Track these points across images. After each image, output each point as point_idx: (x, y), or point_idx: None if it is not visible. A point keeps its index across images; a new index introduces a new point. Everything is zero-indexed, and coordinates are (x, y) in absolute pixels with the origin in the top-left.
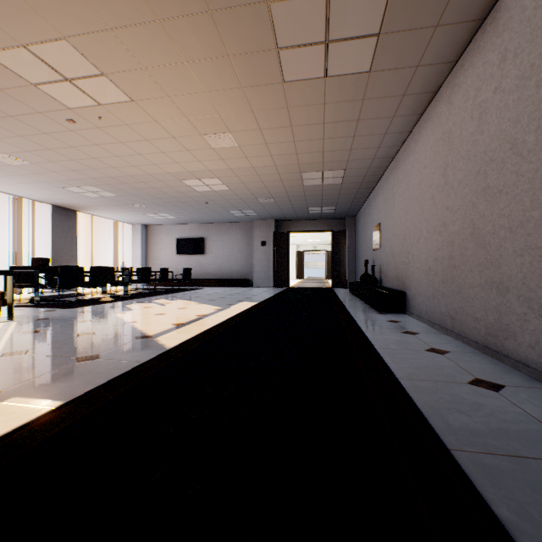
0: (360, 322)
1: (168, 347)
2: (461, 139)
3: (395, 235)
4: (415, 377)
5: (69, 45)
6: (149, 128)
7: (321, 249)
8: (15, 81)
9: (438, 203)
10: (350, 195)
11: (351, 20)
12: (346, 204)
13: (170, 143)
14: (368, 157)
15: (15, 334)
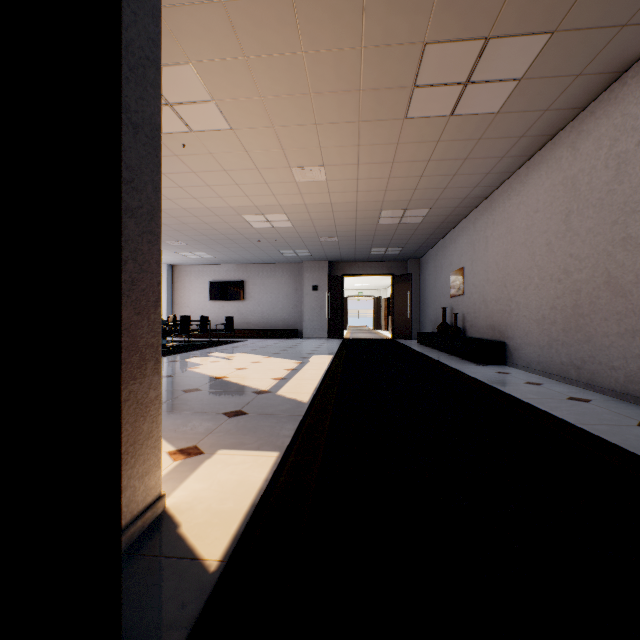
0: (470, 374)
1: (305, 401)
2: (592, 187)
3: (488, 281)
4: (585, 422)
5: (191, 70)
6: (234, 158)
7: (368, 295)
8: None
9: (556, 250)
10: (424, 235)
11: (499, 65)
12: (416, 245)
13: (250, 175)
14: (461, 196)
15: None
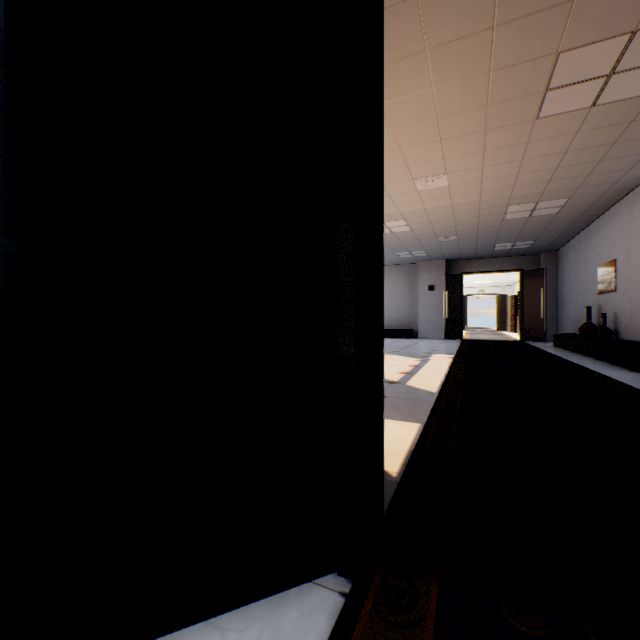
0: (619, 379)
1: (433, 392)
2: None
3: None
4: None
5: None
6: None
7: (490, 292)
8: None
9: None
10: (561, 226)
11: None
12: (551, 237)
13: None
14: (609, 180)
15: None
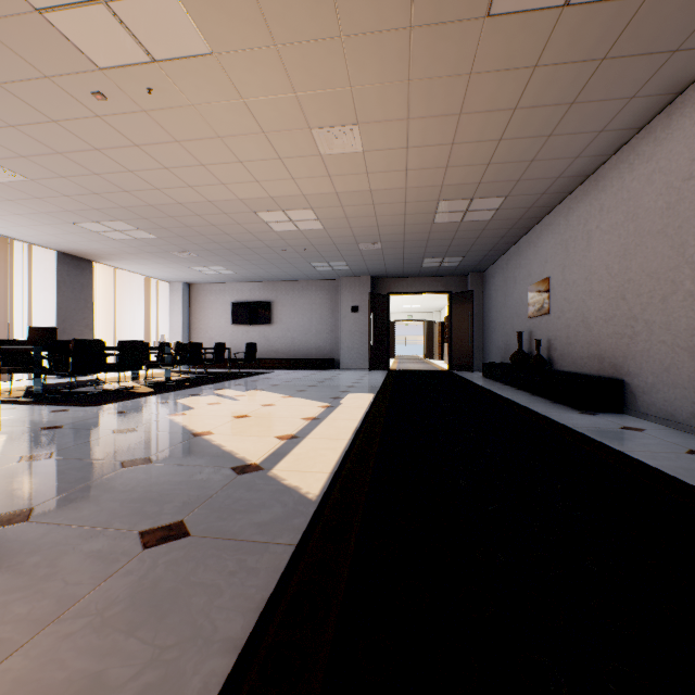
0: (581, 430)
1: (313, 496)
2: None
3: (591, 292)
4: None
5: None
6: (228, 113)
7: (418, 318)
8: (4, 1)
9: None
10: (492, 239)
11: None
12: (480, 253)
13: (256, 144)
14: (552, 174)
15: (4, 464)
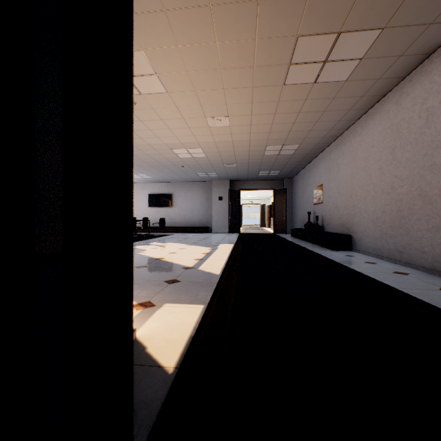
0: (327, 256)
1: (218, 274)
2: (410, 130)
3: (339, 193)
4: (404, 287)
5: (142, 54)
6: (168, 111)
7: (256, 203)
8: None
9: (386, 173)
10: (295, 162)
11: (347, 50)
12: (289, 169)
13: (178, 122)
14: (320, 136)
15: None
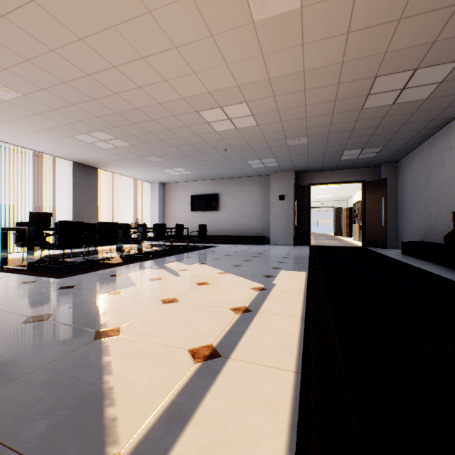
0: None
1: None
2: None
3: None
4: None
5: None
6: None
7: (328, 205)
8: None
9: None
10: (419, 123)
11: None
12: (400, 142)
13: (185, 17)
14: None
15: None
